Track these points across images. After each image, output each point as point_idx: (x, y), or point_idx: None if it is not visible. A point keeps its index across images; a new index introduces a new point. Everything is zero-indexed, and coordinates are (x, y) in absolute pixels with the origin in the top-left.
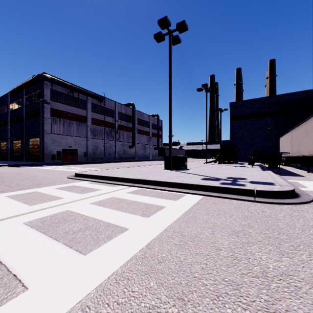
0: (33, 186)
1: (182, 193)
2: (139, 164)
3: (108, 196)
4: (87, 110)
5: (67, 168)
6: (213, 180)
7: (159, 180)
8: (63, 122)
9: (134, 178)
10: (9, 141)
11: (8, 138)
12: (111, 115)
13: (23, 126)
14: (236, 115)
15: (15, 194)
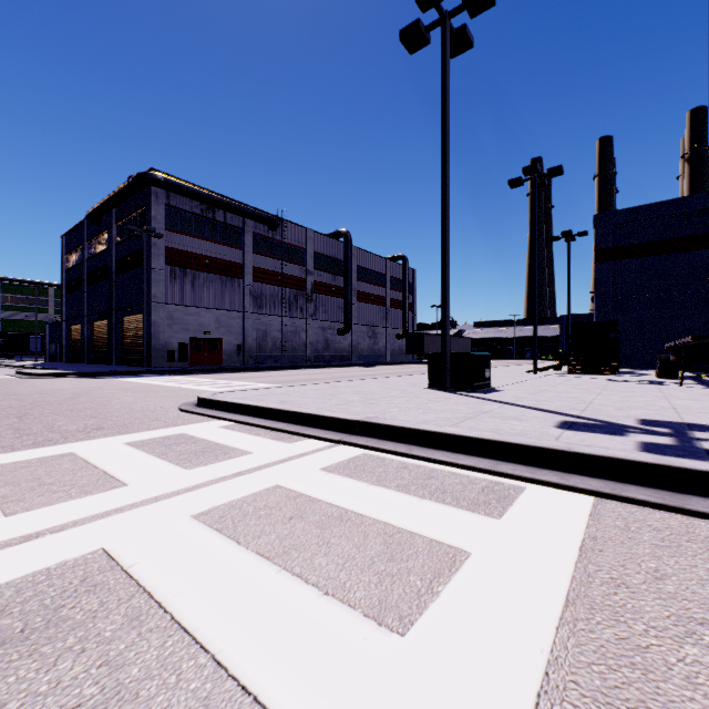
0: (77, 434)
1: (506, 479)
2: (361, 373)
3: (263, 482)
4: (243, 249)
5: (193, 383)
6: (603, 433)
7: (423, 426)
8: (192, 279)
9: (348, 417)
10: (86, 321)
11: (84, 315)
12: (298, 260)
13: (112, 290)
14: (612, 246)
15: (9, 463)
